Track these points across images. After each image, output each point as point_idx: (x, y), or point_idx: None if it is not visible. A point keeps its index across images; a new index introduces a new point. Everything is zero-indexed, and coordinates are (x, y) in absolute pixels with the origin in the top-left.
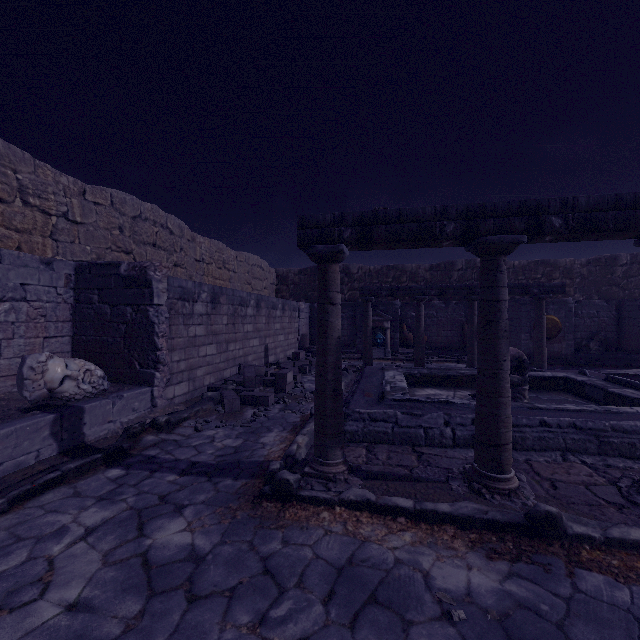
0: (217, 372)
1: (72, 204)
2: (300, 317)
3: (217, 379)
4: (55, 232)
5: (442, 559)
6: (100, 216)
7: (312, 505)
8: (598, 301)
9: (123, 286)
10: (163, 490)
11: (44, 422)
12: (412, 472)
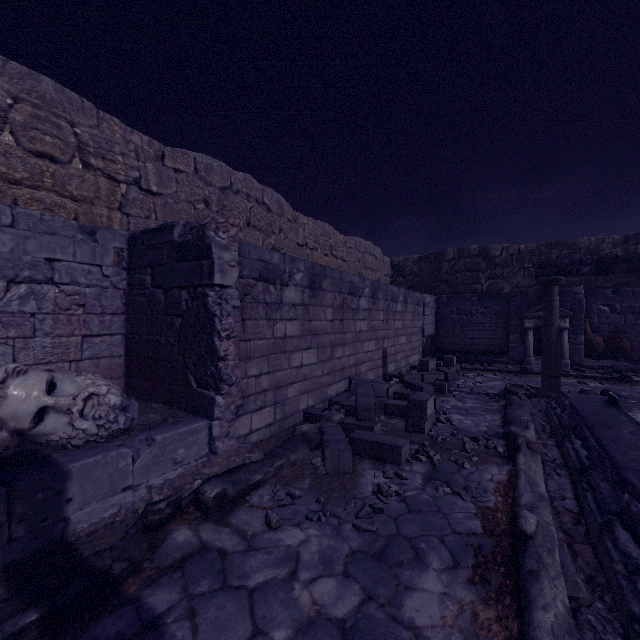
0: (318, 389)
1: (146, 169)
2: (425, 313)
3: (318, 400)
4: (125, 204)
5: None
6: (181, 186)
7: None
8: None
9: (177, 259)
10: None
11: None
12: None
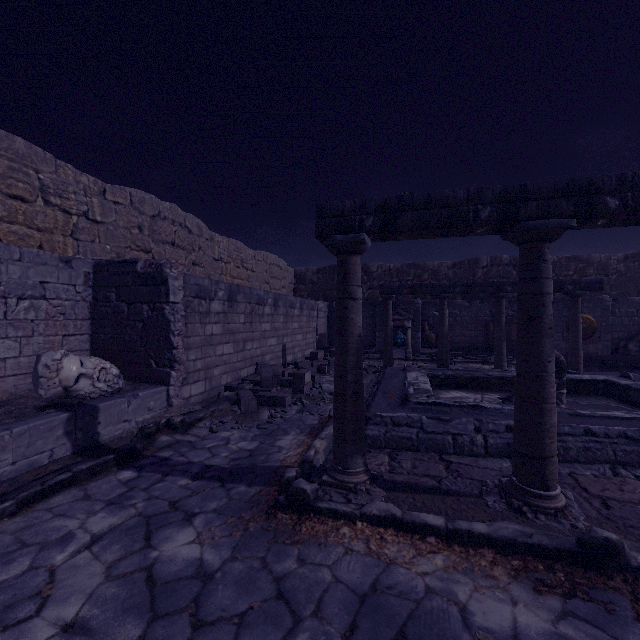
0: (234, 371)
1: (92, 203)
2: (318, 316)
3: (234, 378)
4: (76, 231)
5: (481, 590)
6: (120, 215)
7: (331, 518)
8: (638, 299)
9: (140, 284)
10: (174, 495)
11: (58, 421)
12: (440, 483)
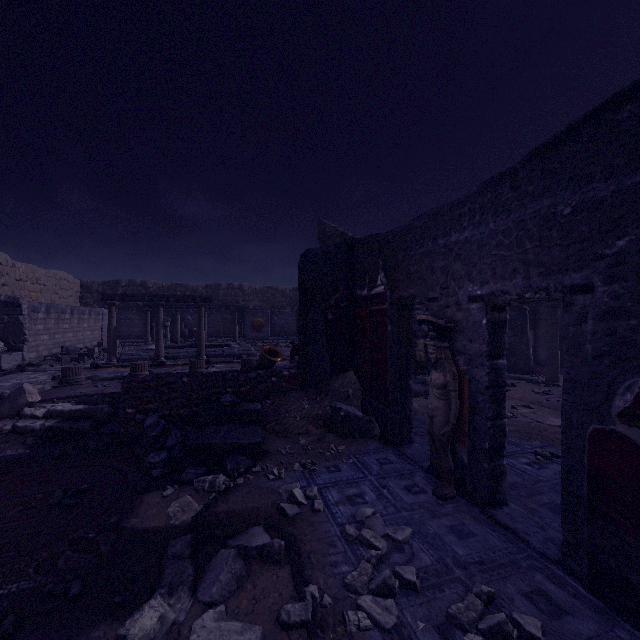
0: (49, 349)
1: None
2: (103, 319)
3: (49, 353)
4: None
5: None
6: None
7: (106, 368)
8: (288, 311)
9: (3, 306)
10: (53, 372)
11: None
12: None
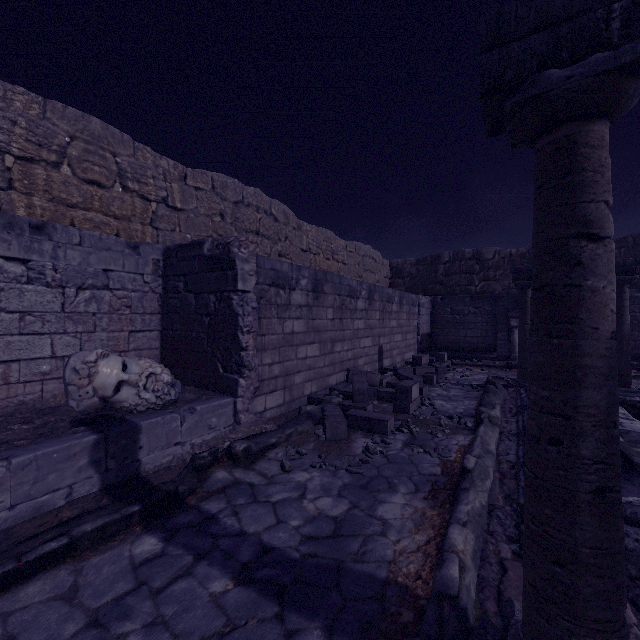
0: (320, 378)
1: (172, 189)
2: (420, 313)
3: (320, 387)
4: (155, 219)
5: None
6: (201, 202)
7: None
8: None
9: (206, 269)
10: (193, 626)
11: (80, 446)
12: None
